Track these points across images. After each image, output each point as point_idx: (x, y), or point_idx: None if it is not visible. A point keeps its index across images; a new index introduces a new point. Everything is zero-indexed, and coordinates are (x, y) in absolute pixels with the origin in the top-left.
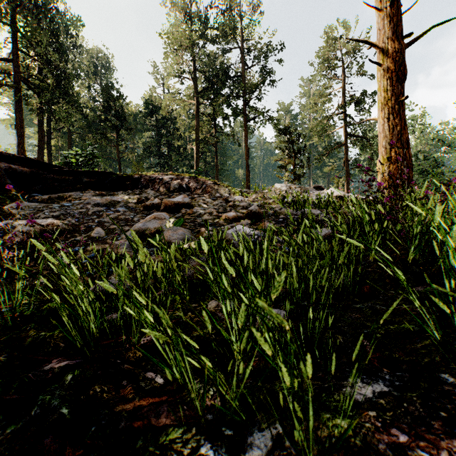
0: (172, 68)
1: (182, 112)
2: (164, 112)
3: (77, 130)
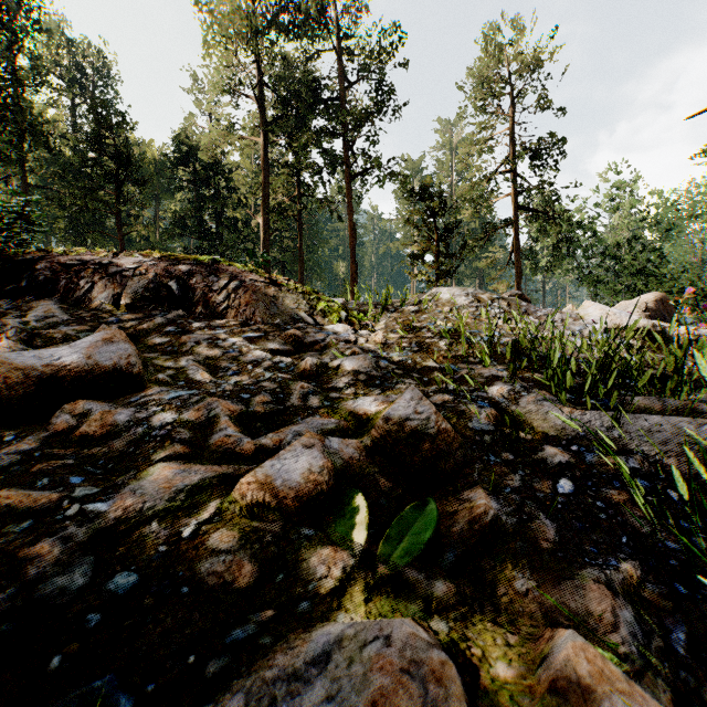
0: (218, 73)
1: (242, 162)
2: (206, 155)
3: (52, 184)
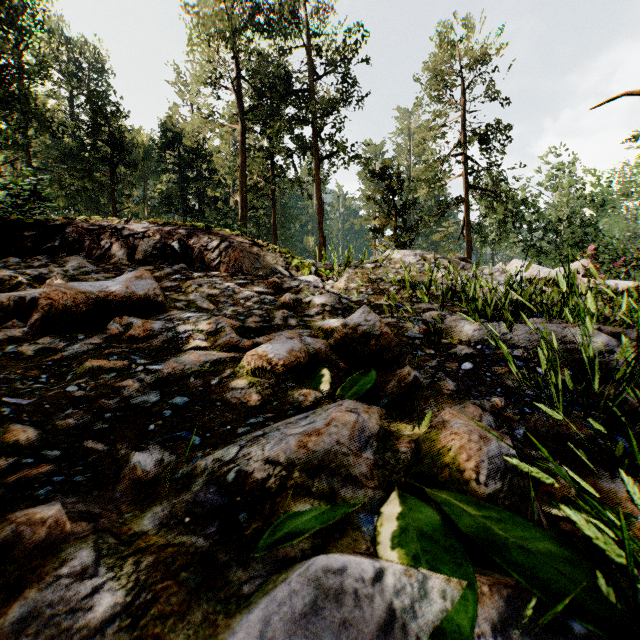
0: (201, 68)
1: (222, 147)
2: (190, 141)
3: (52, 167)
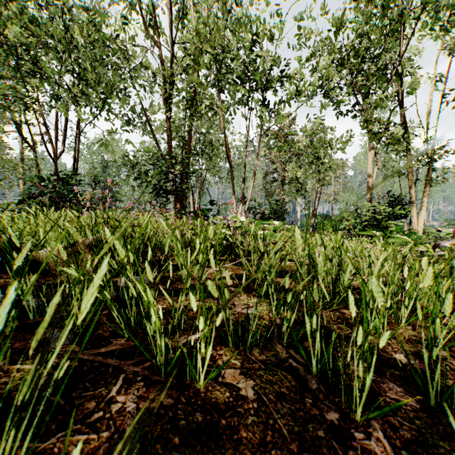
0: None
1: None
2: None
3: None
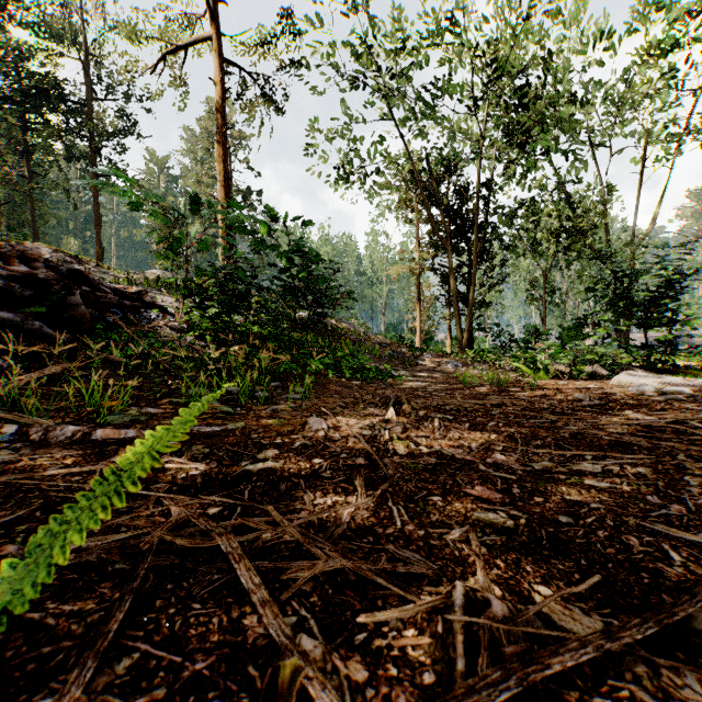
0: None
1: None
2: None
3: None
